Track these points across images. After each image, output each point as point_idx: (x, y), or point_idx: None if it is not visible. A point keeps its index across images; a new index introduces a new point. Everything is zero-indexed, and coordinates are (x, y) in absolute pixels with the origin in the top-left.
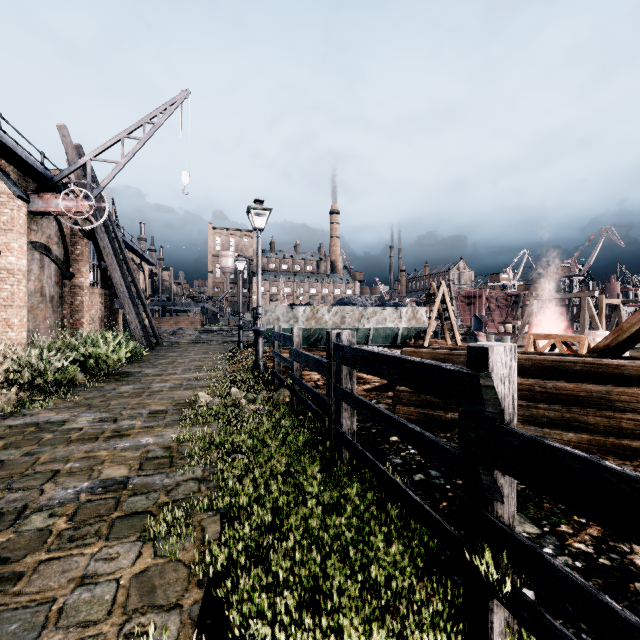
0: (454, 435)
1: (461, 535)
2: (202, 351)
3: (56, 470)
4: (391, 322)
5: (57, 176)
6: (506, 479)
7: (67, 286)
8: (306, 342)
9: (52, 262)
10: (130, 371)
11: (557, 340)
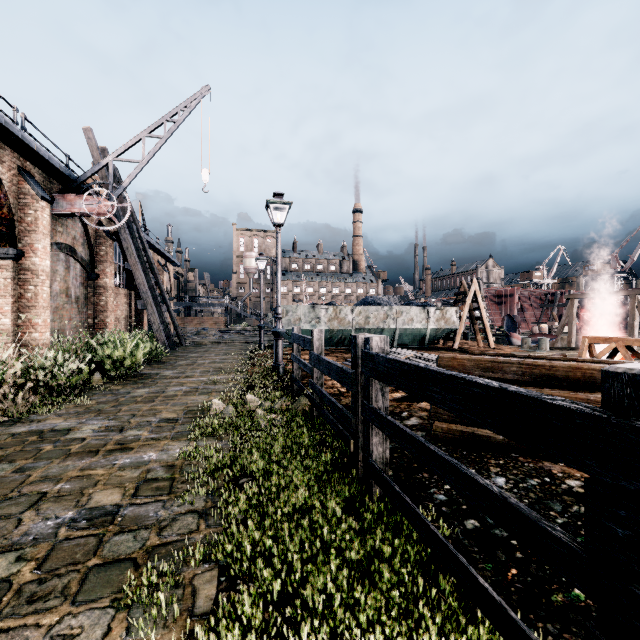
0: (509, 463)
1: (548, 632)
2: (223, 352)
3: (43, 493)
4: (418, 322)
5: (81, 177)
6: None
7: (92, 287)
8: (328, 343)
9: (77, 263)
10: (149, 373)
11: (620, 344)
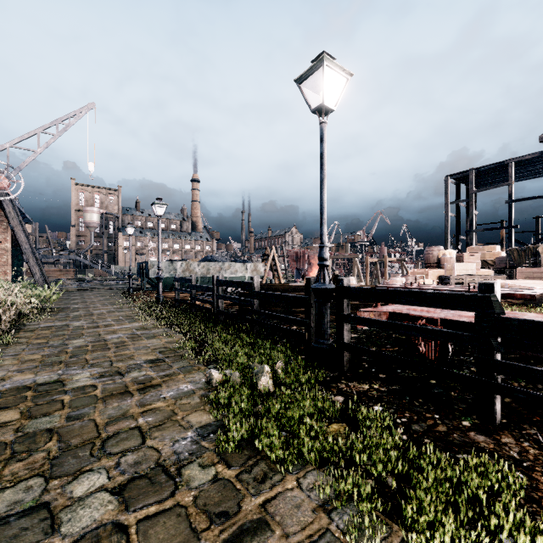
0: None
1: None
2: (98, 295)
3: (98, 334)
4: (240, 273)
5: None
6: (257, 302)
7: None
8: (182, 287)
9: None
10: (60, 307)
11: None
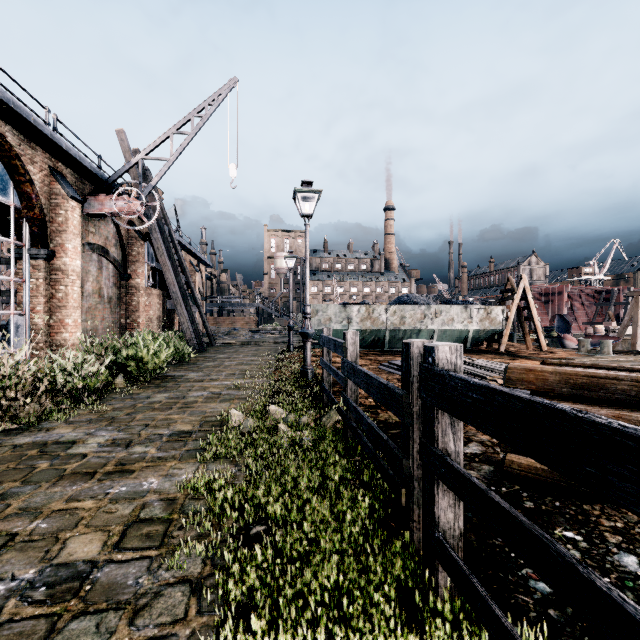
0: (632, 527)
1: None
2: (252, 353)
3: (12, 534)
4: (459, 323)
5: (111, 177)
6: None
7: (125, 287)
8: (361, 345)
9: (110, 264)
10: (173, 375)
11: None
